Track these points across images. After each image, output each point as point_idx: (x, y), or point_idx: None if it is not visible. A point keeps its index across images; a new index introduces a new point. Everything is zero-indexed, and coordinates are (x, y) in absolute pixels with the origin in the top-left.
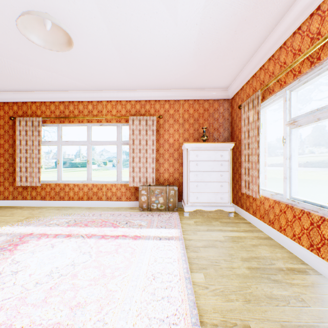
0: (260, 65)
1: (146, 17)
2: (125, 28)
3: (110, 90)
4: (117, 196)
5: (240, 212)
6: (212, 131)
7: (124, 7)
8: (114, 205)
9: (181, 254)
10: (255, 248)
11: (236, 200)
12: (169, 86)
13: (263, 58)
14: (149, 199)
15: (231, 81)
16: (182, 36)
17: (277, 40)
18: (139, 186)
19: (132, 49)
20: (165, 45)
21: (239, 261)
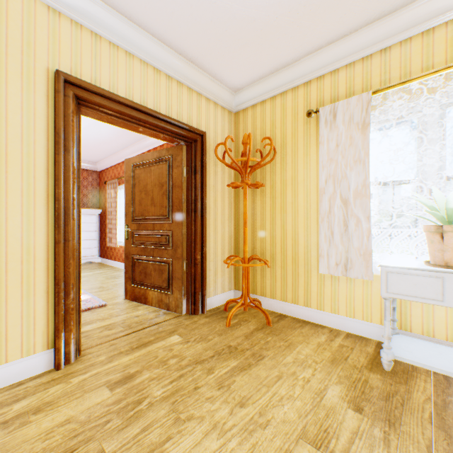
0: (119, 162)
1: None
2: None
3: None
4: None
5: (107, 262)
6: (82, 196)
7: None
8: None
9: None
10: (112, 273)
11: (104, 254)
12: None
13: (120, 159)
14: None
15: (100, 160)
16: None
17: (126, 155)
18: None
19: None
20: None
21: (102, 277)
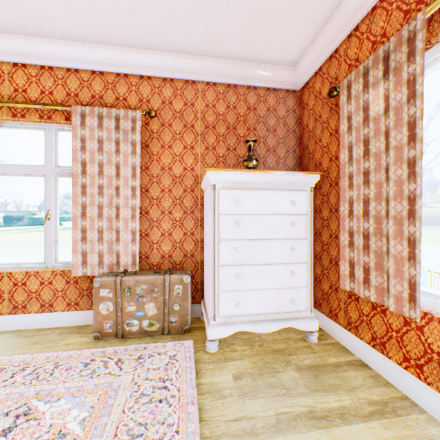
0: None
1: None
2: None
3: (19, 34)
4: (43, 300)
5: (329, 327)
6: (264, 153)
7: None
8: (34, 324)
9: None
10: None
11: (315, 298)
12: (173, 40)
13: None
14: (120, 308)
15: (307, 42)
16: None
17: None
18: (98, 274)
19: None
20: None
21: None
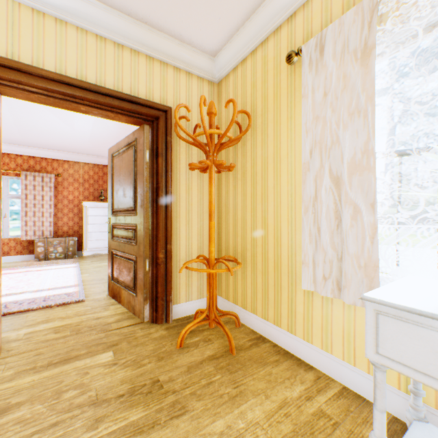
0: None
1: (51, 123)
2: (31, 122)
3: None
4: (4, 251)
5: None
6: None
7: (33, 117)
8: None
9: (77, 271)
10: None
11: None
12: (69, 150)
13: None
14: (47, 249)
15: None
16: (79, 134)
17: None
18: (34, 239)
19: (34, 130)
20: (65, 134)
21: None
